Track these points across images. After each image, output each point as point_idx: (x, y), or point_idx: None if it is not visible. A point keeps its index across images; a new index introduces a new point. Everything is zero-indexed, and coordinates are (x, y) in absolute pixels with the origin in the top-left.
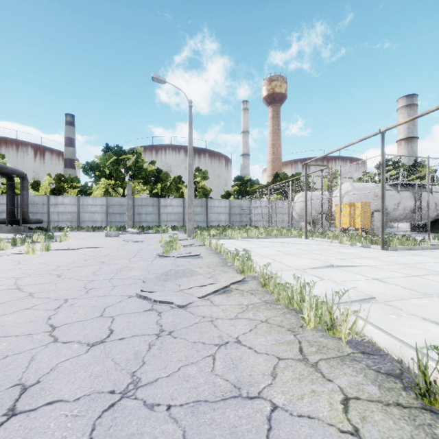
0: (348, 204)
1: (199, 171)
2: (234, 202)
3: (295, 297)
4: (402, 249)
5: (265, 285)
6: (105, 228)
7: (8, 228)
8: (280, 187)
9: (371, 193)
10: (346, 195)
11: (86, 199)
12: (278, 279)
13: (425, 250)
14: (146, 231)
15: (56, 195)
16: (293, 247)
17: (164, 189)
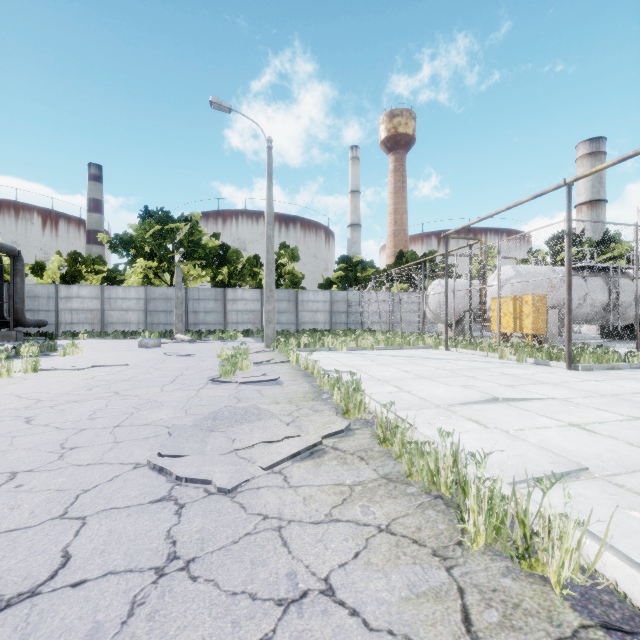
0: (512, 297)
1: (286, 249)
2: (338, 295)
3: (442, 472)
4: (599, 368)
5: (386, 440)
6: (142, 334)
7: None
8: (406, 272)
9: (544, 281)
10: (509, 283)
11: (115, 290)
12: (409, 429)
13: (635, 369)
14: (204, 338)
15: (69, 283)
16: (429, 365)
17: (234, 275)
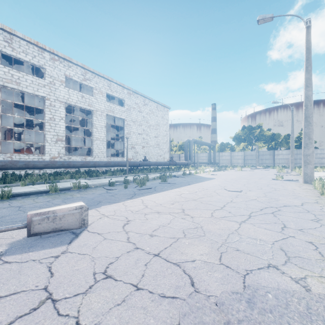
0: None
1: None
2: None
3: None
4: None
5: None
6: (245, 166)
7: (210, 165)
8: None
9: None
10: None
11: (234, 153)
12: None
13: None
14: (266, 168)
15: (221, 152)
16: None
17: (277, 144)
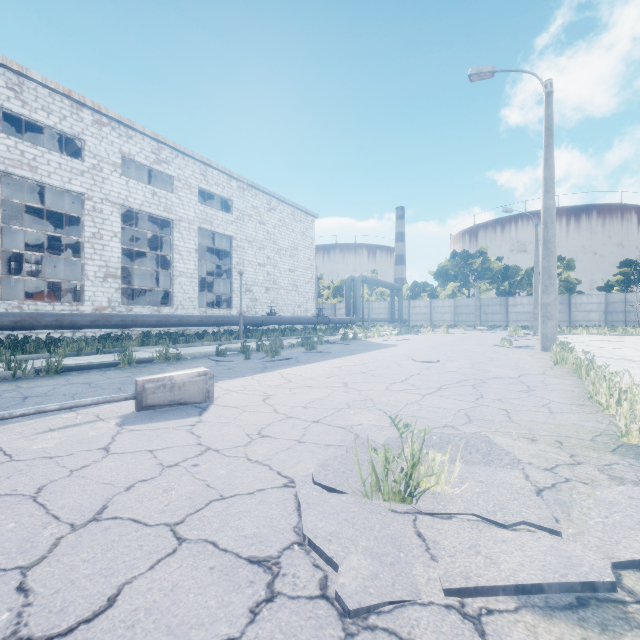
0: None
1: (561, 262)
2: (614, 297)
3: None
4: None
5: None
6: (456, 326)
7: (392, 325)
8: None
9: None
10: None
11: (437, 302)
12: None
13: None
14: (494, 329)
15: (413, 299)
16: (617, 338)
17: (513, 285)
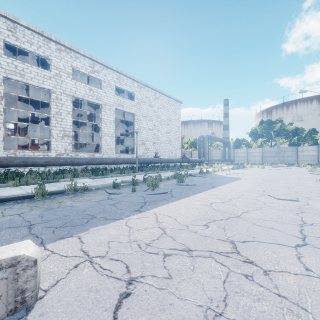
0: None
1: None
2: None
3: None
4: None
5: None
6: (264, 164)
7: (224, 163)
8: None
9: None
10: None
11: (251, 150)
12: None
13: None
14: (290, 166)
15: (236, 148)
16: None
17: (300, 139)
